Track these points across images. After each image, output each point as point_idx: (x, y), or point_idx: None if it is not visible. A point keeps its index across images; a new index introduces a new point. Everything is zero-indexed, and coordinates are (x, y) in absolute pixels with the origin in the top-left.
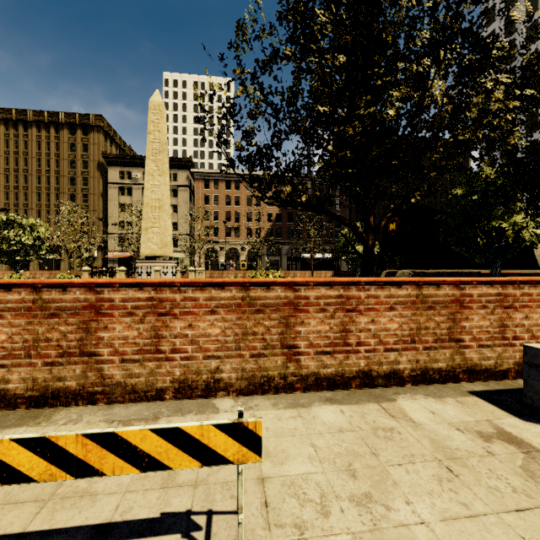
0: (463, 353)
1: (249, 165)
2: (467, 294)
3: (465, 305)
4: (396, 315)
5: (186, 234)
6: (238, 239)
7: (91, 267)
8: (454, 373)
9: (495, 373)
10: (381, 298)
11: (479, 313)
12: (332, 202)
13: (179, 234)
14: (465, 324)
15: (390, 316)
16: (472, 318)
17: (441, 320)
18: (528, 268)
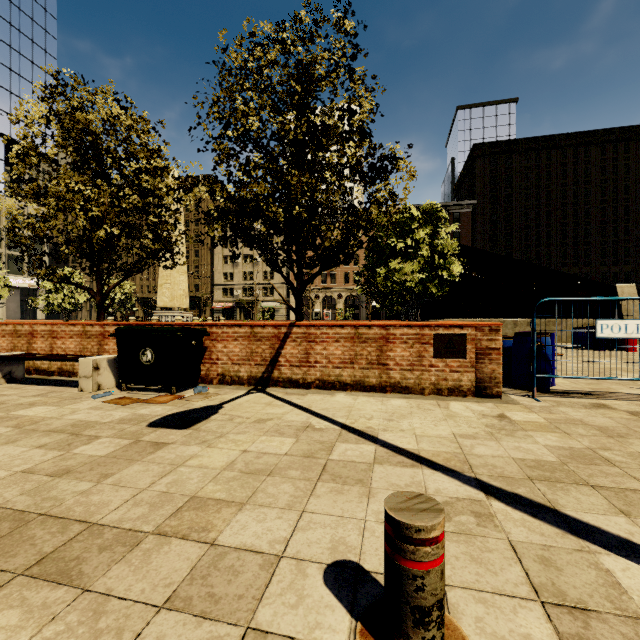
0: (34, 361)
1: (29, 260)
2: (36, 330)
3: (35, 336)
4: (6, 340)
5: (281, 283)
6: (334, 285)
7: (114, 317)
8: (30, 370)
9: (49, 372)
10: (0, 331)
11: (41, 340)
12: (69, 277)
13: (275, 283)
14: (35, 345)
15: (4, 340)
16: (38, 343)
17: (24, 343)
18: (601, 317)
